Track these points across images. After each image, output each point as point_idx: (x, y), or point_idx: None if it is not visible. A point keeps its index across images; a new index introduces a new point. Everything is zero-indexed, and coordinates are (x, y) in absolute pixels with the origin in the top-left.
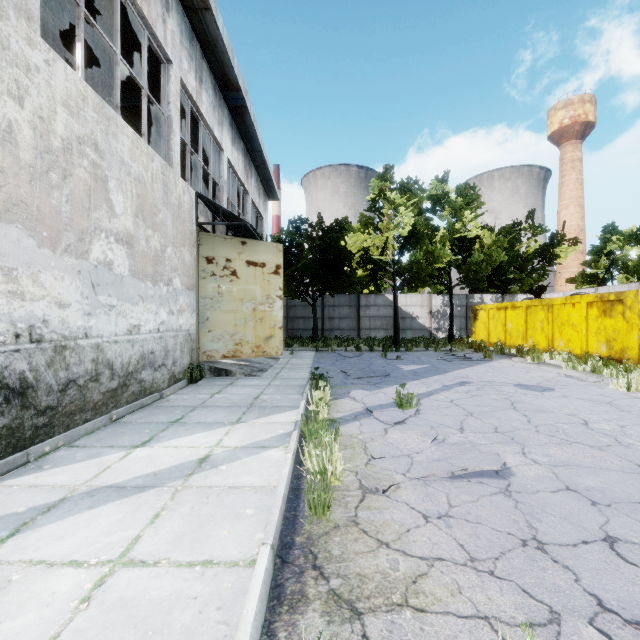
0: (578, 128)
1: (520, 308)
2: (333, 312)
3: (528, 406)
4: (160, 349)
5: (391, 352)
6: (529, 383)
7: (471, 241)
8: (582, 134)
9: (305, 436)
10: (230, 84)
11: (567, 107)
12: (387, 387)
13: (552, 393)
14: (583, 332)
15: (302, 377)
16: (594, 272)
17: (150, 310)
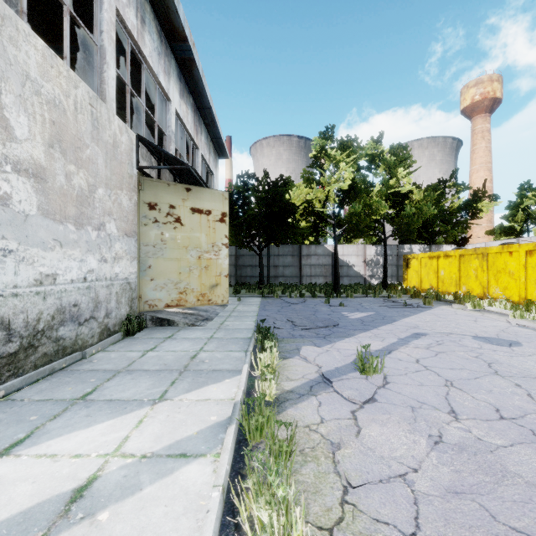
0: (487, 103)
1: (453, 257)
2: (277, 261)
3: (511, 369)
4: (87, 300)
5: (333, 298)
6: (487, 335)
7: (404, 196)
8: (490, 108)
9: (245, 432)
10: (176, 33)
11: (478, 85)
12: (339, 341)
13: (523, 349)
14: (522, 280)
15: (247, 327)
16: (511, 225)
17: (72, 257)
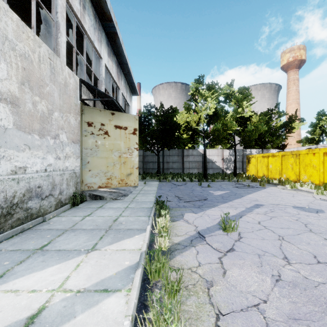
0: (297, 63)
1: (277, 156)
2: (169, 159)
3: (320, 228)
4: (47, 184)
5: (203, 182)
6: (302, 205)
7: (247, 119)
8: (299, 66)
9: (148, 273)
10: (105, 16)
11: (291, 52)
12: (208, 209)
13: (325, 214)
14: (321, 170)
15: (150, 200)
16: (312, 137)
17: (37, 156)
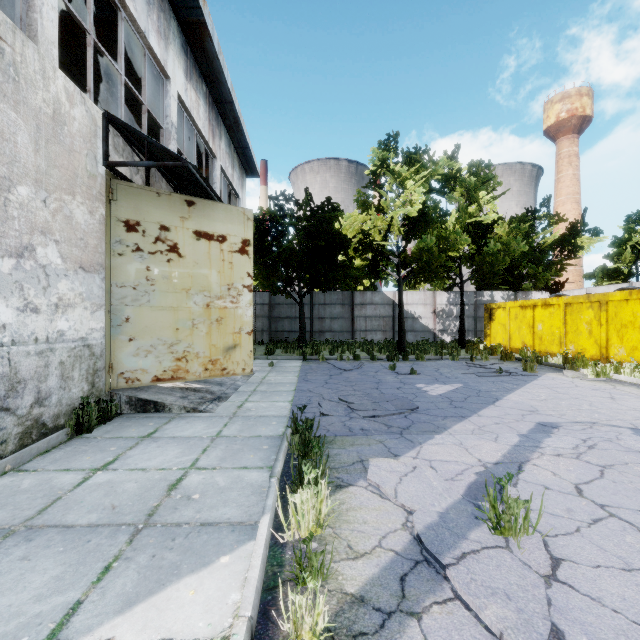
0: (575, 122)
1: (555, 306)
2: (323, 311)
3: None
4: None
5: (398, 361)
6: None
7: (487, 227)
8: (579, 128)
9: None
10: None
11: (564, 100)
12: (426, 441)
13: None
14: None
15: (279, 414)
16: (617, 267)
17: None
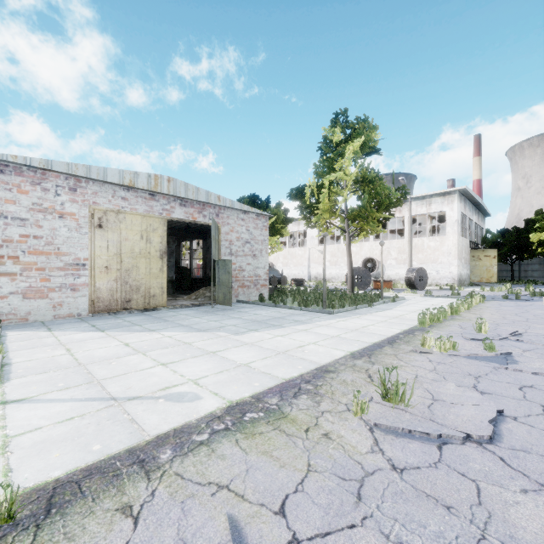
0: None
1: None
2: (527, 267)
3: None
4: (466, 278)
5: None
6: None
7: None
8: None
9: None
10: (476, 203)
11: None
12: None
13: None
14: None
15: None
16: None
17: (465, 270)
